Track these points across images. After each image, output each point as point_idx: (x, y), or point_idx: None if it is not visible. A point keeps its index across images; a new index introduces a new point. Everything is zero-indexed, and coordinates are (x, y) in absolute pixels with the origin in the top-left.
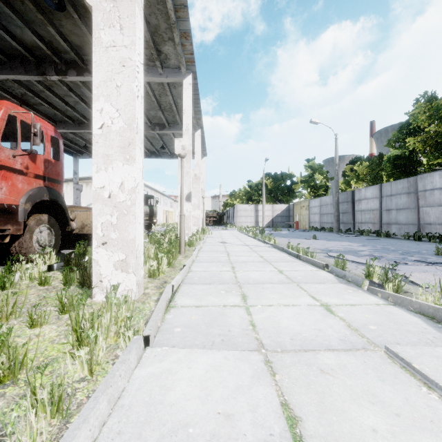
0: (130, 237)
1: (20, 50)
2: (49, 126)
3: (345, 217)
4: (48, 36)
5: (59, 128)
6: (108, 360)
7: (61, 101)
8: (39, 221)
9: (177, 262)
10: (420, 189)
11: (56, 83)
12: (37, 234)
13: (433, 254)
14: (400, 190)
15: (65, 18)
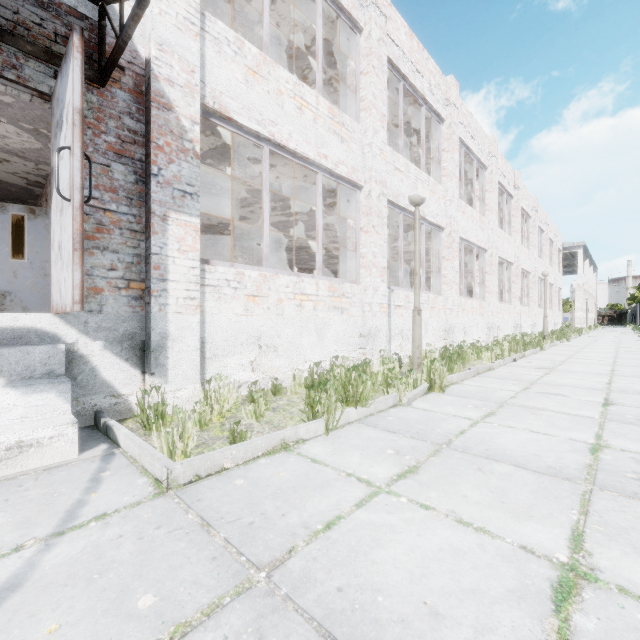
0: (582, 323)
1: None
2: None
3: None
4: None
5: None
6: None
7: None
8: None
9: None
10: None
11: None
12: None
13: None
14: None
15: None
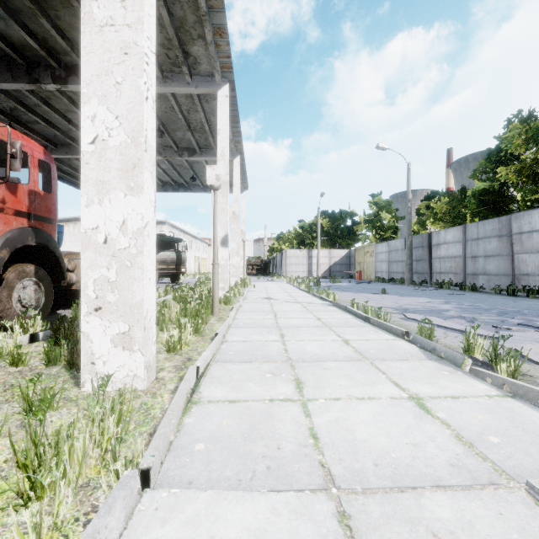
0: (136, 299)
1: (5, 49)
2: (36, 146)
3: (420, 266)
4: (42, 32)
5: (60, 153)
6: (79, 514)
7: (62, 119)
8: (22, 273)
9: (208, 328)
10: (515, 231)
11: (55, 95)
12: (19, 291)
13: (538, 315)
14: (489, 233)
15: (63, 8)
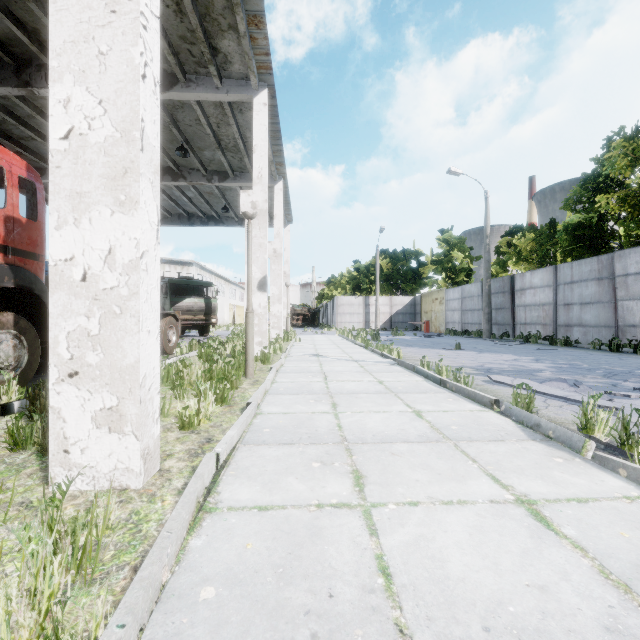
0: (128, 361)
1: None
2: (16, 159)
3: (500, 316)
4: (32, 21)
5: None
6: None
7: None
8: None
9: (239, 394)
10: (619, 273)
11: None
12: None
13: None
14: (586, 275)
15: None
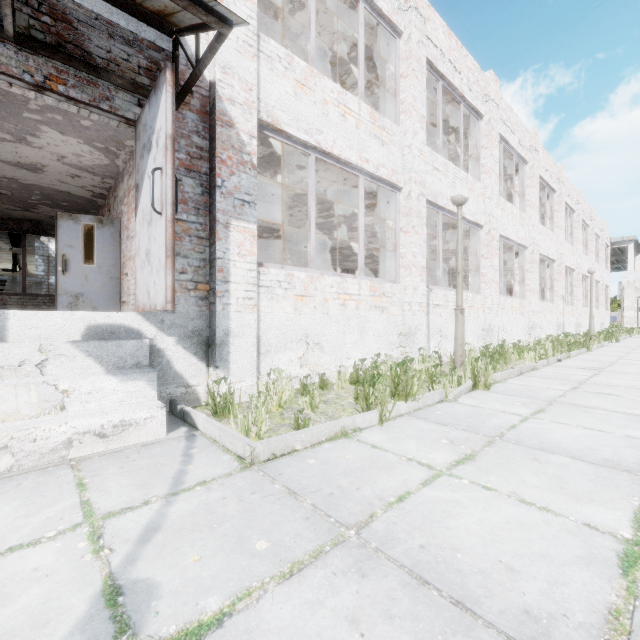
0: (632, 323)
1: None
2: None
3: None
4: None
5: None
6: None
7: None
8: None
9: None
10: None
11: None
12: None
13: None
14: None
15: None
